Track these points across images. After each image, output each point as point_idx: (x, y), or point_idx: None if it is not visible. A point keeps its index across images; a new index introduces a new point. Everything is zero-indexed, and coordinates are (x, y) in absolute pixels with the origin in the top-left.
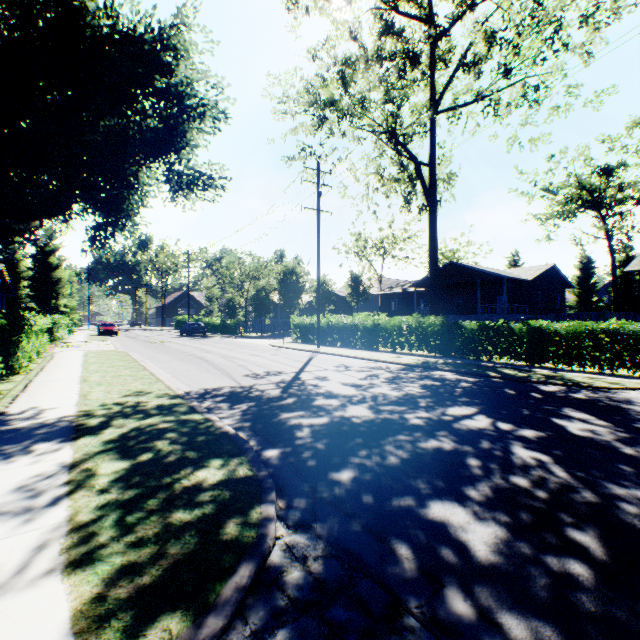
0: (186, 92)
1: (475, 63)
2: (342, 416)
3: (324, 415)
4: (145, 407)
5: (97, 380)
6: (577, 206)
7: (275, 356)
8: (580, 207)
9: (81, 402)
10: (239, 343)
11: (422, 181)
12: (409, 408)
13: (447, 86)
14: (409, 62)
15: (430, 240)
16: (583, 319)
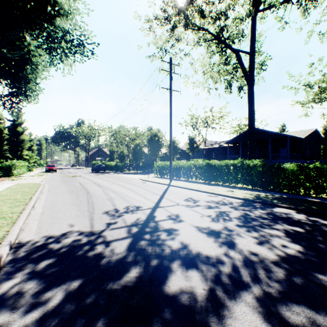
0: None
1: None
2: None
3: None
4: None
5: None
6: None
7: (140, 188)
8: None
9: None
10: (121, 177)
11: (243, 66)
12: None
13: None
14: None
15: (249, 107)
16: None
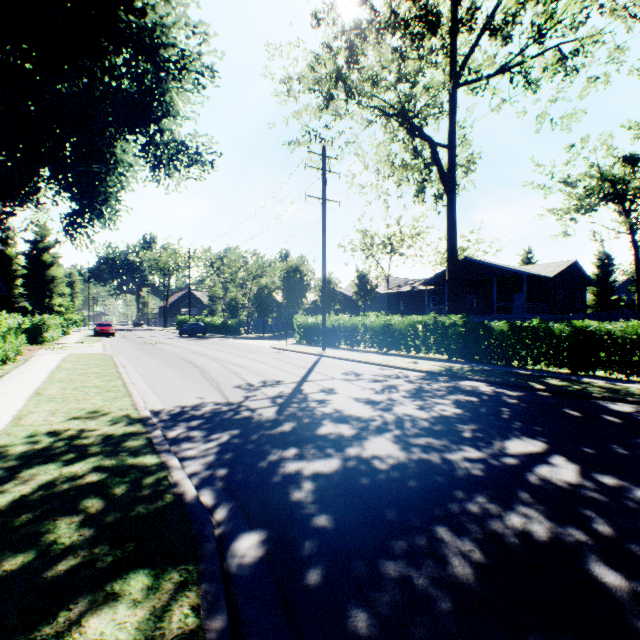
0: (162, 40)
1: (506, 21)
2: (359, 456)
3: (333, 454)
4: (85, 440)
5: (52, 393)
6: (598, 199)
7: (275, 360)
8: (602, 200)
9: (5, 430)
10: (238, 345)
11: (439, 165)
12: (450, 441)
13: (470, 55)
14: (427, 26)
15: (448, 231)
16: (610, 319)
